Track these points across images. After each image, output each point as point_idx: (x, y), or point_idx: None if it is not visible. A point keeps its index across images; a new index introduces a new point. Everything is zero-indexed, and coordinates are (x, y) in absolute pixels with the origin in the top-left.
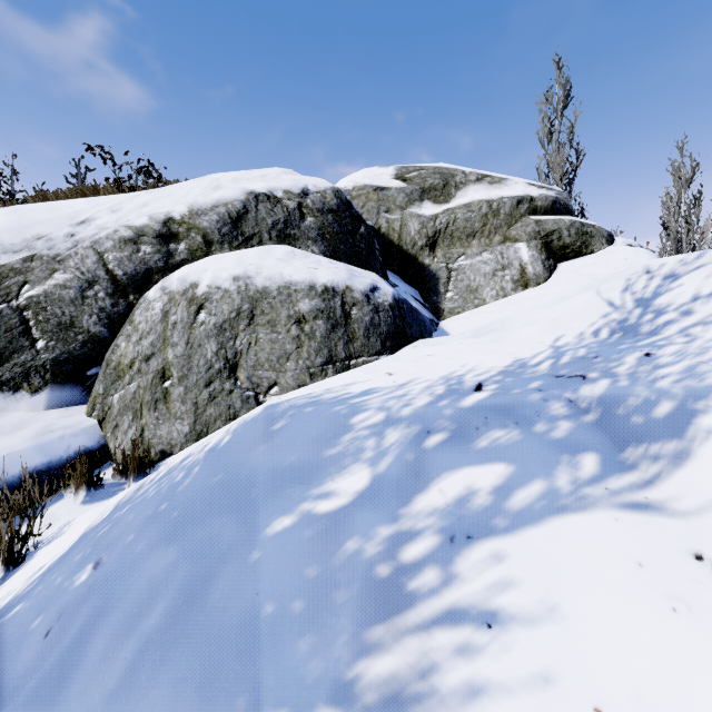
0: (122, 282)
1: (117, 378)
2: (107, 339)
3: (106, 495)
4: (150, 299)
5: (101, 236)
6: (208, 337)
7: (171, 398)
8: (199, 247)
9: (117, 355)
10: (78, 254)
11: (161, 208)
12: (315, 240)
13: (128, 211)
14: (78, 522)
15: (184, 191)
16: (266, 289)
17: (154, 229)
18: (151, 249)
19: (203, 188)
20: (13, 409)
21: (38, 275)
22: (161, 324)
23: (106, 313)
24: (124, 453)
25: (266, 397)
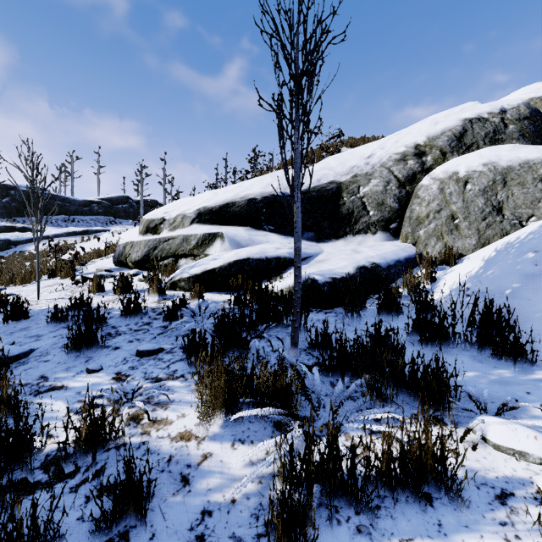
0: (402, 180)
1: (419, 224)
2: (398, 210)
3: (441, 269)
4: (427, 185)
5: (384, 160)
6: (476, 196)
7: (460, 228)
8: (438, 157)
9: (415, 213)
10: (377, 170)
11: (407, 141)
12: (517, 139)
13: (389, 147)
14: (459, 266)
15: (416, 130)
16: (510, 167)
17: (410, 152)
18: (413, 162)
19: (427, 125)
20: (367, 241)
21: (363, 182)
22: (440, 195)
23: (396, 197)
24: (444, 252)
25: (527, 223)
